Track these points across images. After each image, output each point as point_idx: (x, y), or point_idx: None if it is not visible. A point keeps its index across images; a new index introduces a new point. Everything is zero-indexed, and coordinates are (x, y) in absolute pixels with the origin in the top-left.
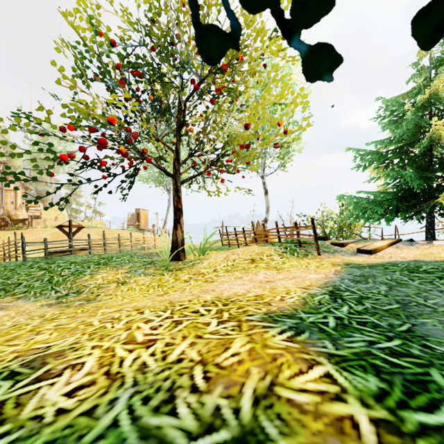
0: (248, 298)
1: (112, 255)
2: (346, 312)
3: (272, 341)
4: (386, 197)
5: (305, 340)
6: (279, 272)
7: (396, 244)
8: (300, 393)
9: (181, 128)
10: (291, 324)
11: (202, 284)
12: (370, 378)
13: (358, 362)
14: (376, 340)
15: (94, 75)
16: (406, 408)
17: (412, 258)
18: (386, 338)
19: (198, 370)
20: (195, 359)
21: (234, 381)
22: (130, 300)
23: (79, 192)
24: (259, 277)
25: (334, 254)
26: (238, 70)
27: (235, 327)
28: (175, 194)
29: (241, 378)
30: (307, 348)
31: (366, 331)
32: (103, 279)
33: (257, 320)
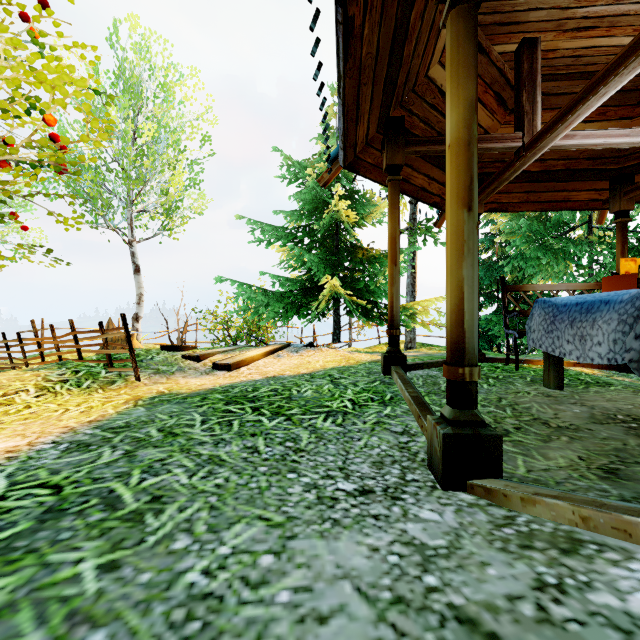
0: None
1: None
2: None
3: None
4: (292, 287)
5: None
6: None
7: (280, 351)
8: None
9: None
10: None
11: None
12: None
13: None
14: None
15: None
16: None
17: (276, 373)
18: None
19: None
20: None
21: None
22: None
23: None
24: None
25: (172, 376)
26: None
27: None
28: None
29: None
30: None
31: None
32: None
33: None
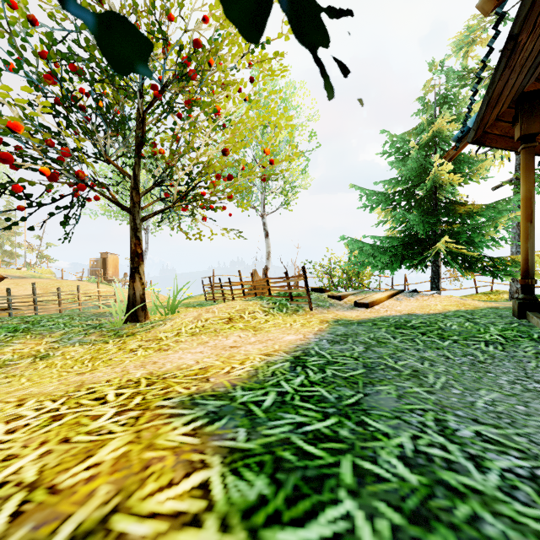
0: (188, 373)
1: (42, 317)
2: (297, 384)
3: (165, 438)
4: (393, 243)
5: (215, 430)
6: (256, 333)
7: (397, 296)
8: (146, 520)
9: (140, 148)
10: (213, 408)
11: (152, 353)
12: (259, 481)
13: (261, 457)
14: (308, 420)
15: (3, 62)
16: (275, 524)
17: (407, 311)
18: (322, 417)
19: (13, 501)
20: (26, 481)
21: (56, 514)
22: (31, 384)
23: (15, 228)
24: (228, 342)
25: (329, 309)
26: (210, 79)
27: (132, 419)
28: (133, 234)
29: (73, 506)
30: (208, 443)
31: (305, 408)
32: (13, 353)
33: (169, 406)
